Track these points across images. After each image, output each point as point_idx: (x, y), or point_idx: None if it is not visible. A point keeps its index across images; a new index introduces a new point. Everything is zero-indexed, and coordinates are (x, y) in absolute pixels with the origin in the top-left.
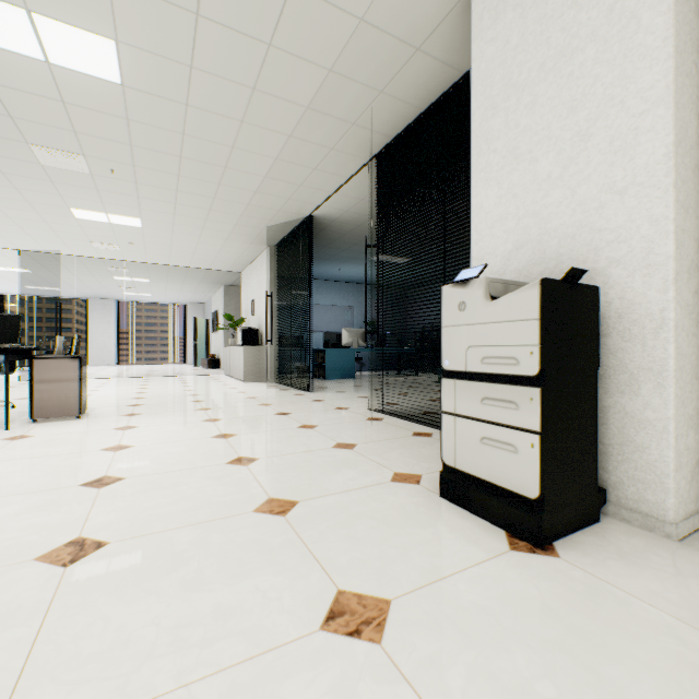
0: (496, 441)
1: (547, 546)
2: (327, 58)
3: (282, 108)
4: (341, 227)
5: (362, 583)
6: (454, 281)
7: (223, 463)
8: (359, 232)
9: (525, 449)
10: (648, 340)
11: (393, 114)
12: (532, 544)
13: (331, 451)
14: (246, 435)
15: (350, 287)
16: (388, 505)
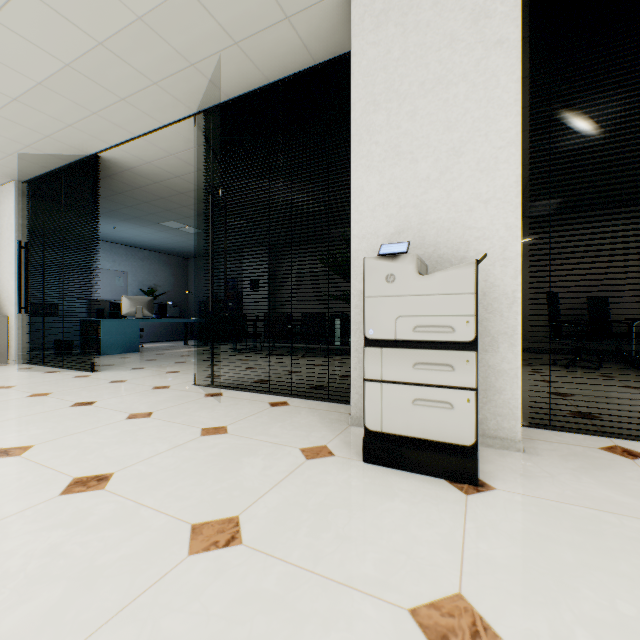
0: (430, 401)
1: (480, 482)
2: None
3: (101, 0)
4: (134, 179)
5: (418, 589)
6: (380, 254)
7: (55, 496)
8: (156, 189)
9: (462, 404)
10: (504, 312)
11: (240, 73)
12: (472, 484)
13: (206, 440)
14: (52, 443)
15: (123, 250)
16: (335, 486)
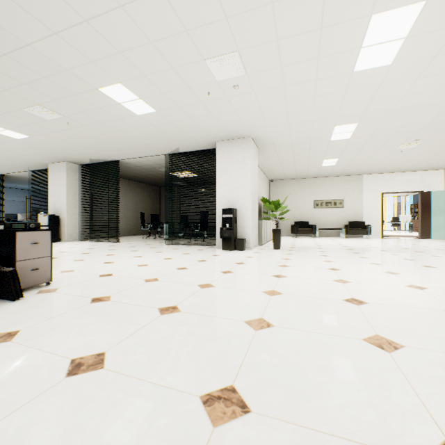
0: None
1: None
2: (16, 162)
3: None
4: (18, 177)
5: None
6: (40, 213)
7: None
8: (27, 179)
9: None
10: (65, 221)
11: (36, 168)
12: None
13: None
14: None
15: (23, 192)
16: None
